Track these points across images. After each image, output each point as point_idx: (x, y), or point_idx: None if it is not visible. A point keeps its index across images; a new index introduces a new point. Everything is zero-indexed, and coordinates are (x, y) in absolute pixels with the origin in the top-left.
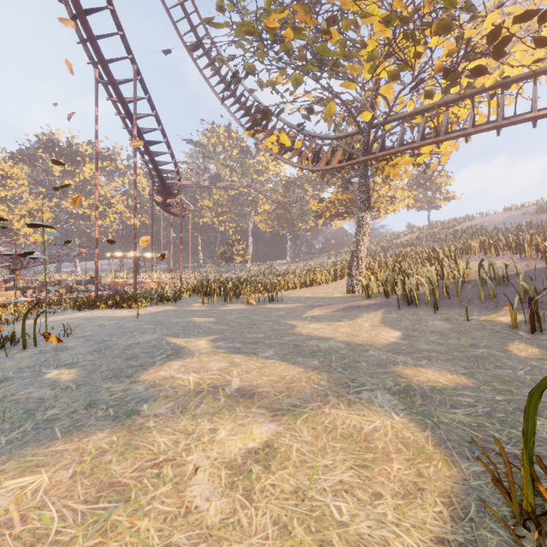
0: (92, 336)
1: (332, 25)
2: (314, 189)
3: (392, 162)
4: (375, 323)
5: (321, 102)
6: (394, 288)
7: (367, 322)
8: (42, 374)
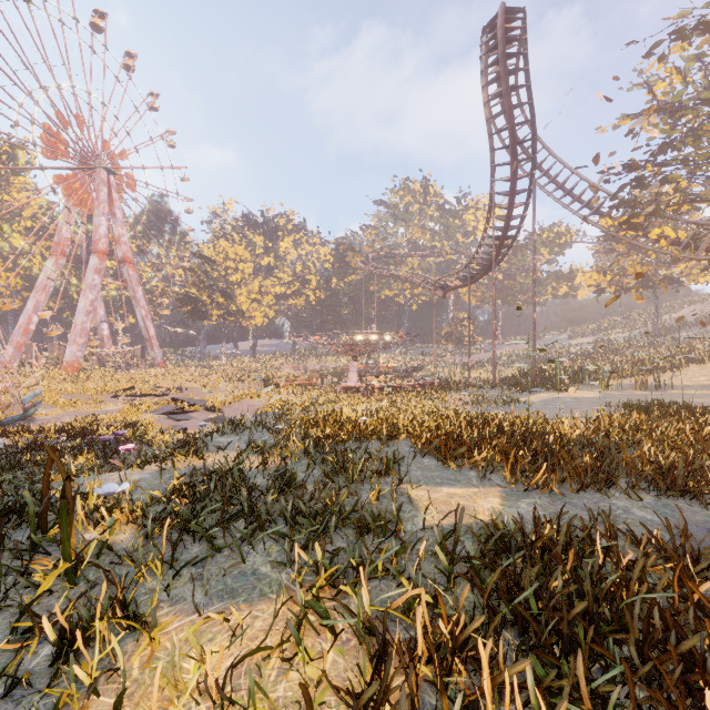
0: None
1: None
2: (550, 252)
3: None
4: None
5: None
6: None
7: None
8: None
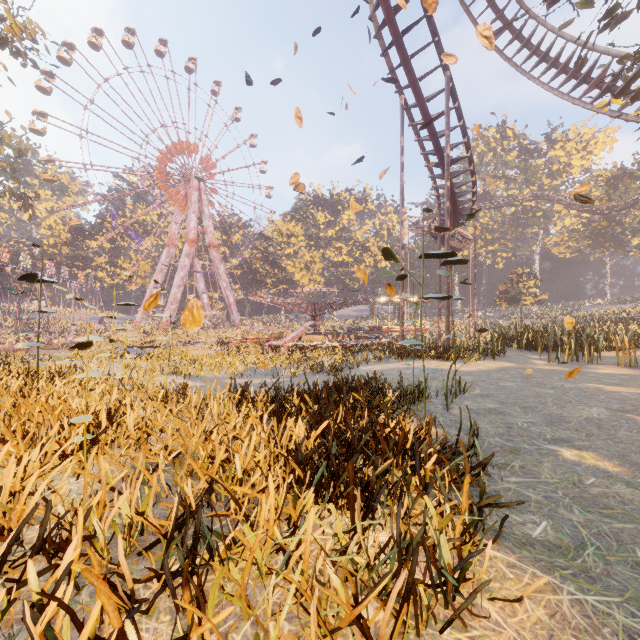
0: (494, 396)
1: None
2: None
3: None
4: None
5: None
6: None
7: None
8: (552, 451)
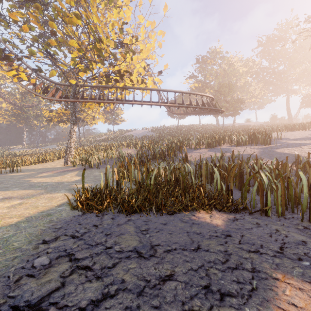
0: None
1: (54, 35)
2: (47, 101)
3: (89, 103)
4: (73, 175)
5: (48, 64)
6: (86, 161)
7: (69, 176)
8: None
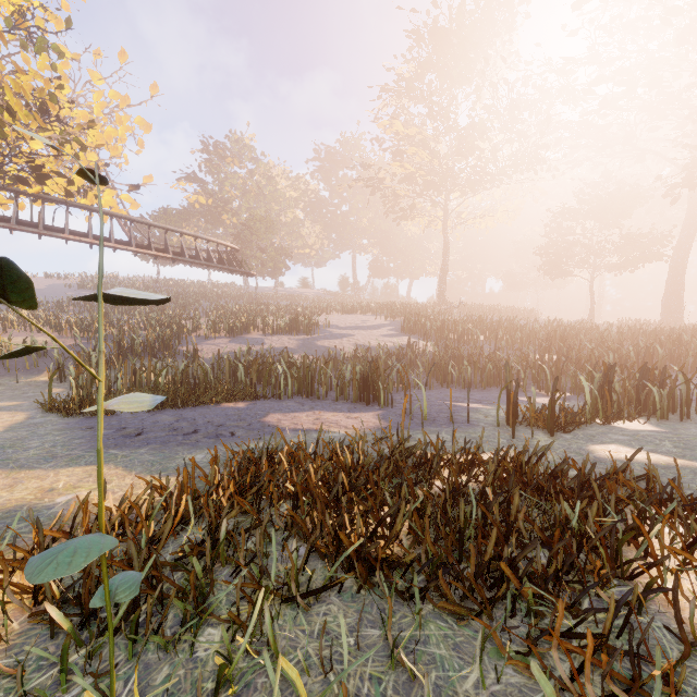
0: None
1: None
2: None
3: None
4: None
5: None
6: None
7: None
8: None
